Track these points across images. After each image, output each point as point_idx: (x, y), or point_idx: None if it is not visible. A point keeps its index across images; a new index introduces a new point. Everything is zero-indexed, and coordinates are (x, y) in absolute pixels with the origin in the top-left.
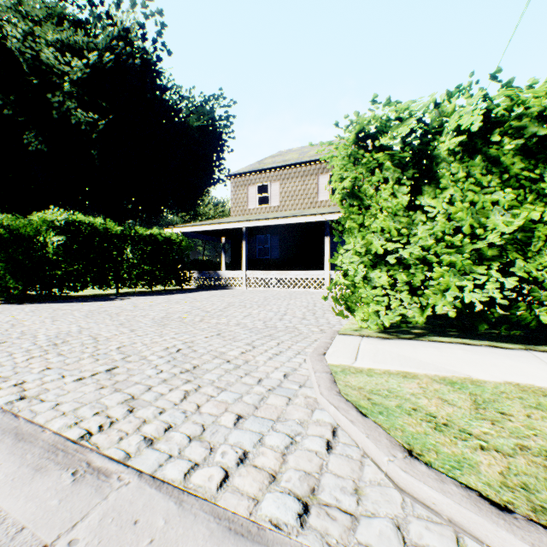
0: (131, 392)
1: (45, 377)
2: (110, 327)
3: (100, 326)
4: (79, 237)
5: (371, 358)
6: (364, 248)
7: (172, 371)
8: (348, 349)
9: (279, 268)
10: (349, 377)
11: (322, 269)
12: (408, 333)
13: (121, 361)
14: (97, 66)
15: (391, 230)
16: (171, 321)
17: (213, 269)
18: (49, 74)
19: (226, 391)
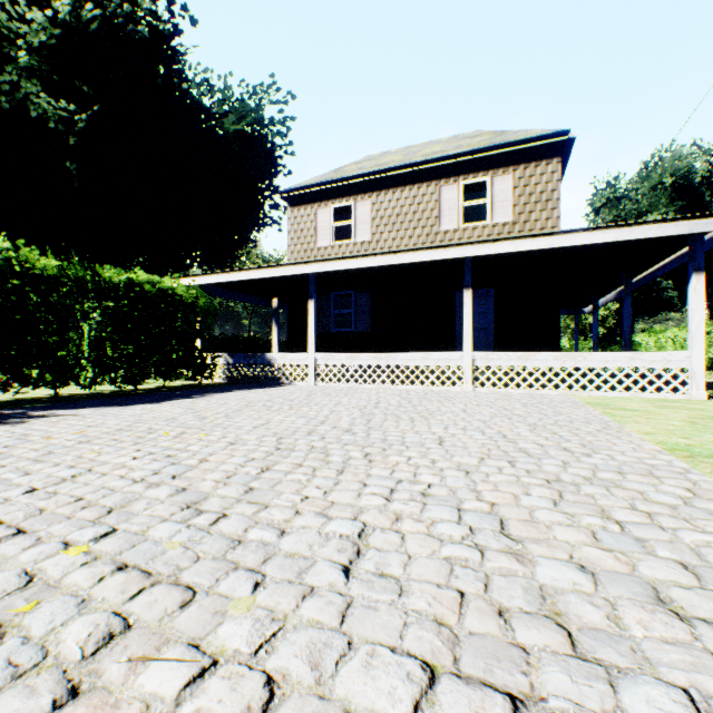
0: None
1: None
2: None
3: None
4: None
5: None
6: None
7: None
8: None
9: (371, 348)
10: None
11: (447, 350)
12: None
13: None
14: (73, 27)
15: None
16: None
17: (261, 350)
18: None
19: None
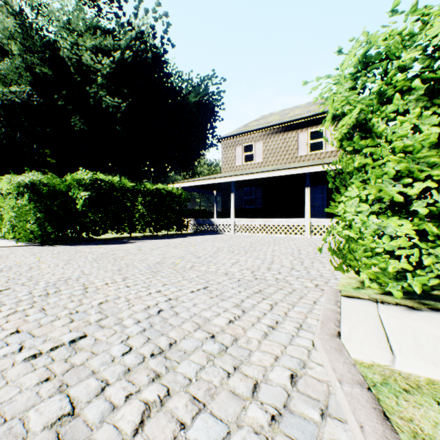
0: (75, 397)
1: (3, 348)
2: (107, 274)
3: (99, 271)
4: (100, 192)
5: (415, 351)
6: (374, 194)
7: (141, 350)
8: (369, 328)
9: (262, 216)
10: (407, 404)
11: (302, 217)
12: (428, 296)
13: (94, 325)
14: (120, 62)
15: (416, 171)
16: (163, 268)
17: (207, 217)
18: (88, 73)
19: (205, 411)
